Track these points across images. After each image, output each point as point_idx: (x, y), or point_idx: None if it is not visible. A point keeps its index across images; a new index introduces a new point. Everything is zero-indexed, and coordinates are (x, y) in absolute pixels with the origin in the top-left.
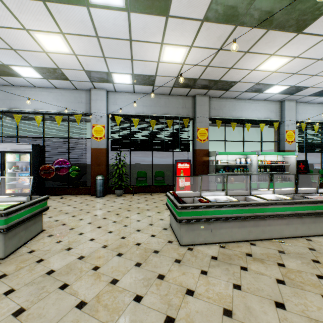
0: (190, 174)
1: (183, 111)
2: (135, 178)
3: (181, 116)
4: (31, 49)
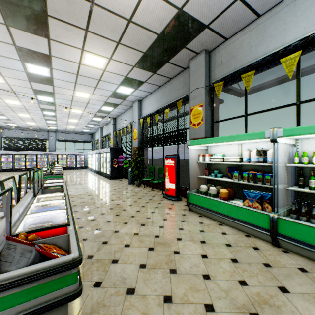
0: (175, 174)
1: (183, 91)
2: (156, 173)
3: (178, 99)
4: (87, 100)
